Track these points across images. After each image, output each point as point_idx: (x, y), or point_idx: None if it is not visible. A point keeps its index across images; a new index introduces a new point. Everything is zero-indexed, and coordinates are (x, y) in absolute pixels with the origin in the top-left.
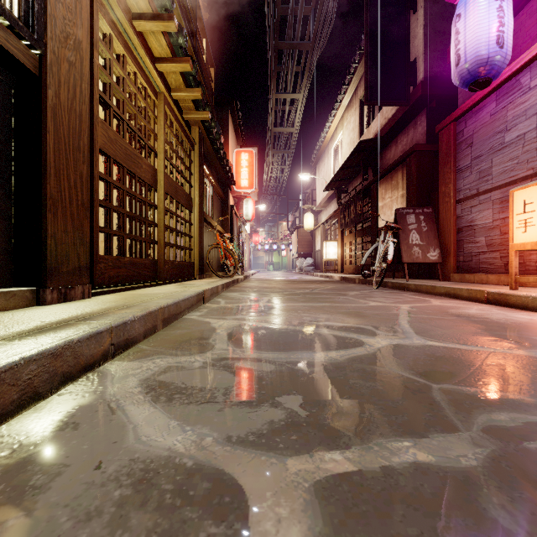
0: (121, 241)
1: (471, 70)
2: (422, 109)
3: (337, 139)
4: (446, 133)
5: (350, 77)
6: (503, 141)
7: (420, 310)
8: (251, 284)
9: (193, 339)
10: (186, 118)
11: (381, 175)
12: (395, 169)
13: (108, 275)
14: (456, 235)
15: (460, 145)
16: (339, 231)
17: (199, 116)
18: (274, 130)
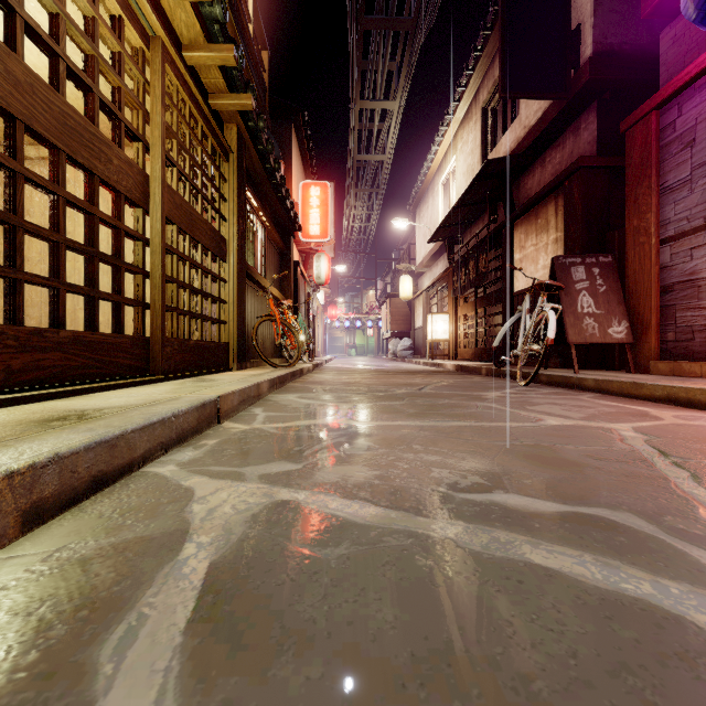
0: (53, 297)
1: None
2: (587, 106)
3: (447, 170)
4: (641, 131)
5: (468, 75)
6: None
7: (670, 440)
8: (322, 378)
9: (52, 625)
10: (214, 106)
11: (519, 212)
12: (543, 200)
13: (5, 367)
14: (659, 297)
15: (668, 147)
16: (450, 299)
17: (234, 101)
18: (358, 157)
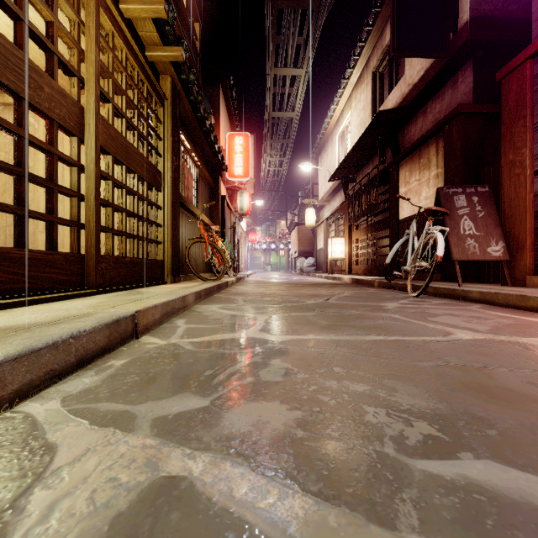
0: None
1: None
2: (462, 65)
3: (343, 124)
4: (517, 78)
5: (361, 46)
6: None
7: None
8: (243, 289)
9: None
10: (150, 58)
11: (405, 154)
12: (425, 143)
13: None
14: (533, 220)
15: None
16: (346, 226)
17: (167, 53)
18: (273, 115)
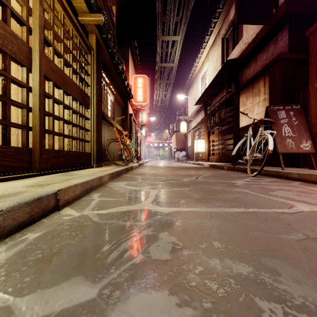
0: None
1: None
2: (280, 29)
3: (203, 70)
4: None
5: (215, 21)
6: None
7: None
8: (142, 171)
9: None
10: (81, 21)
11: (243, 86)
12: (257, 79)
13: None
14: None
15: None
16: (205, 132)
17: (92, 18)
18: (161, 65)
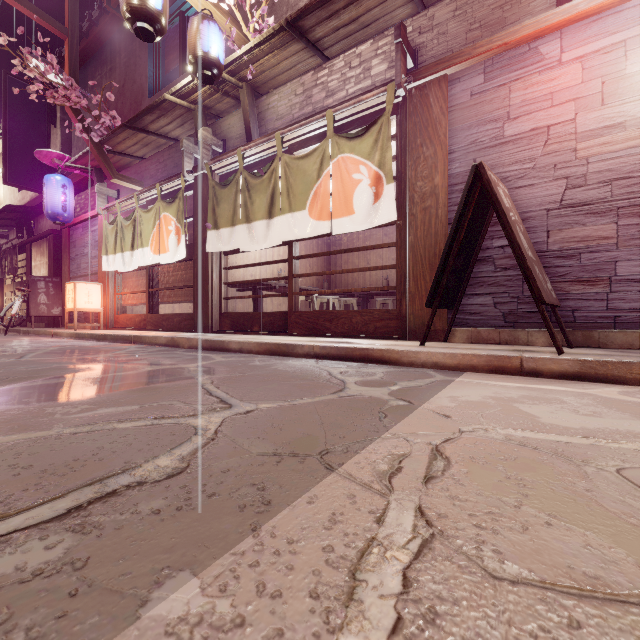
0: None
1: (51, 216)
2: None
3: None
4: (65, 233)
5: None
6: (84, 252)
7: None
8: None
9: None
10: None
11: (32, 240)
12: (43, 239)
13: None
14: None
15: (72, 244)
16: None
17: None
18: None
